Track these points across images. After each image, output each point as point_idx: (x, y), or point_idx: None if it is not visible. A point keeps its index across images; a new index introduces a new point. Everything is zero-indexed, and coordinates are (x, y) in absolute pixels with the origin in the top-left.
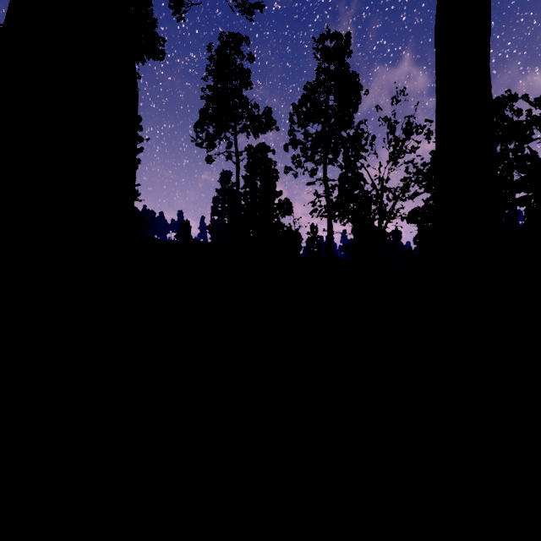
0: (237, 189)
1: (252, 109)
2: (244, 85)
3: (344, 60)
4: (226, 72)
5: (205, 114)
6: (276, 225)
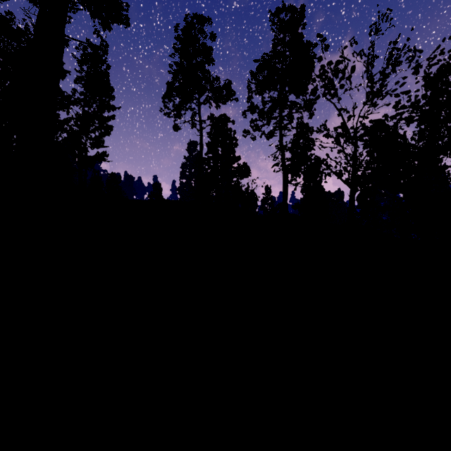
0: (201, 154)
1: (214, 81)
2: (207, 61)
3: (298, 32)
4: (190, 49)
5: (172, 86)
6: (236, 184)
